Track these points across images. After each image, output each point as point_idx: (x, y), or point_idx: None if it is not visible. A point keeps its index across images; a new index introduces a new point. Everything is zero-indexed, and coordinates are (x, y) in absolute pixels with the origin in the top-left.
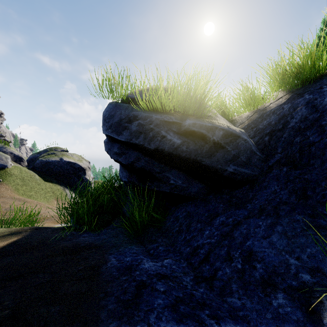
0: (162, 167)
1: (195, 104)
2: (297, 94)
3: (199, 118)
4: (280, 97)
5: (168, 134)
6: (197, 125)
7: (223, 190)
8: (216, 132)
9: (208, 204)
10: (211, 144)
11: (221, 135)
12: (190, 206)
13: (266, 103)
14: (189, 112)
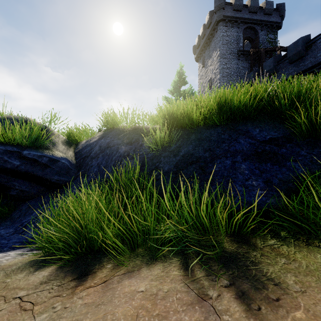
0: (10, 178)
1: (36, 139)
2: (103, 136)
3: (35, 149)
4: (99, 135)
5: (10, 159)
6: (31, 154)
7: (55, 190)
8: (44, 158)
9: (43, 198)
10: (42, 165)
11: (47, 160)
12: (33, 201)
13: (93, 137)
14: (30, 144)
